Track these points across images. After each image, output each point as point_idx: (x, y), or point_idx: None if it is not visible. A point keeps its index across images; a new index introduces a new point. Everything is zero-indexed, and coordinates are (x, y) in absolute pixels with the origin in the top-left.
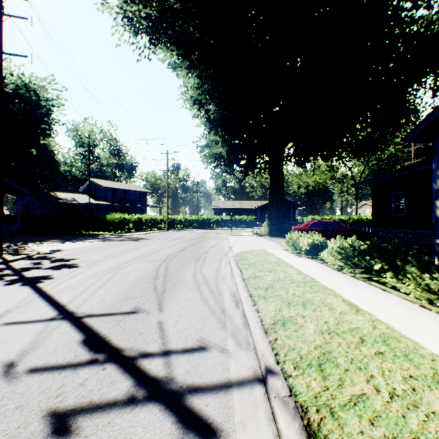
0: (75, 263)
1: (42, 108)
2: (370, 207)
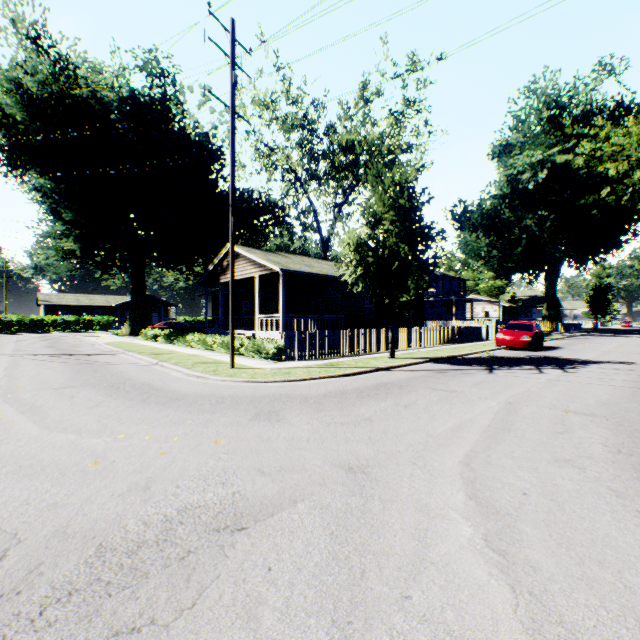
0: None
1: None
2: None
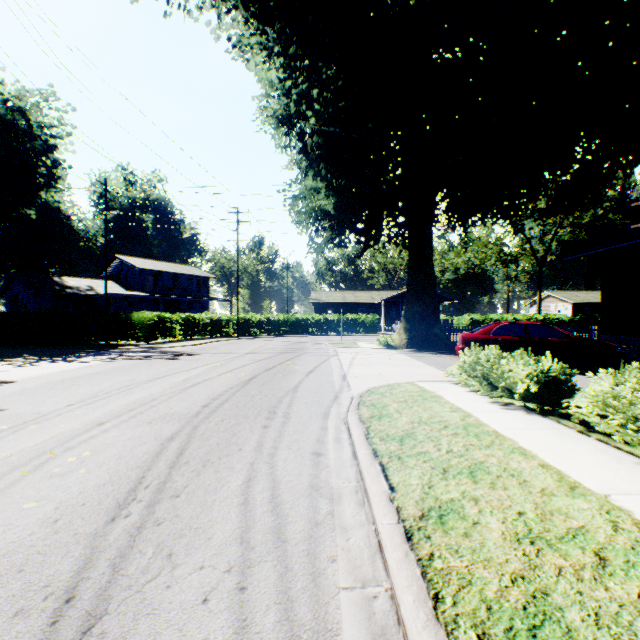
0: None
1: (35, 138)
2: (557, 301)
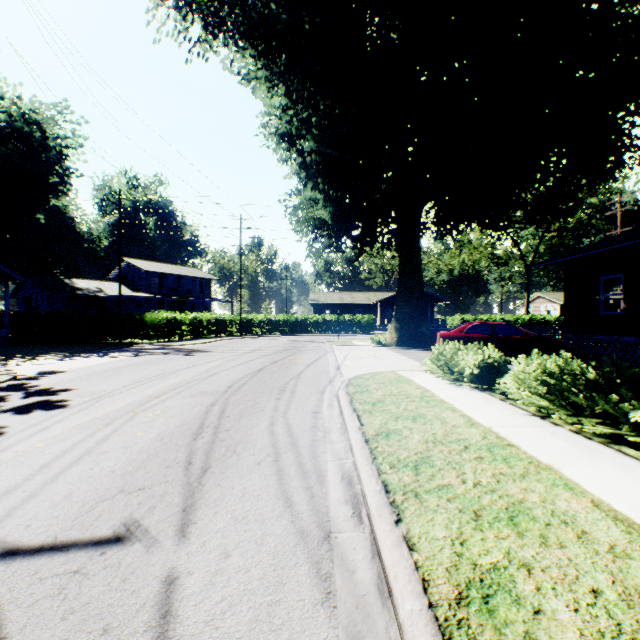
0: (64, 398)
1: (50, 149)
2: (547, 302)
